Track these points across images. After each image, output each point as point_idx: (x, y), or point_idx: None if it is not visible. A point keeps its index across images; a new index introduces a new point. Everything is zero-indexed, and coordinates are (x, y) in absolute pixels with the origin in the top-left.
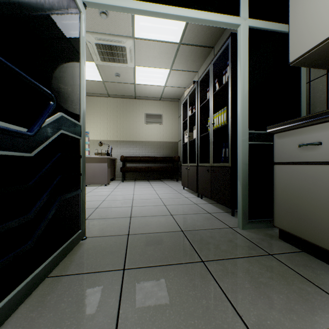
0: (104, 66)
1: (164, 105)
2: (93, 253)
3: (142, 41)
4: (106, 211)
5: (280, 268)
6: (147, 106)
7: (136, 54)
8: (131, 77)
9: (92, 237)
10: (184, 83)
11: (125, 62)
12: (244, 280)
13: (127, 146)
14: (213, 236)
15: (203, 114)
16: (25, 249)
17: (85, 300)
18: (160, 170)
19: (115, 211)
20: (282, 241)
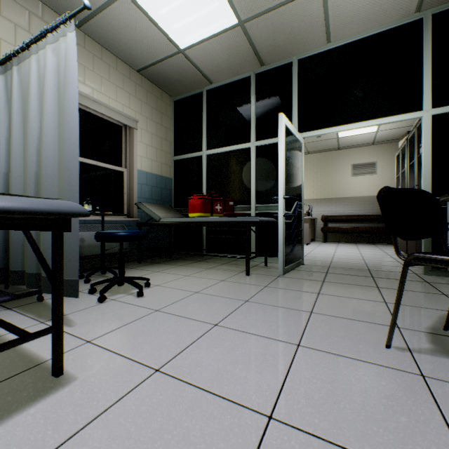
0: None
1: (379, 149)
2: (310, 268)
3: None
4: (312, 258)
5: (424, 284)
6: (354, 155)
7: None
8: (333, 134)
9: (307, 265)
10: (406, 122)
11: None
12: (391, 282)
13: (329, 204)
14: (391, 273)
15: (414, 172)
16: (290, 253)
17: (311, 274)
18: (370, 232)
19: (319, 258)
20: None
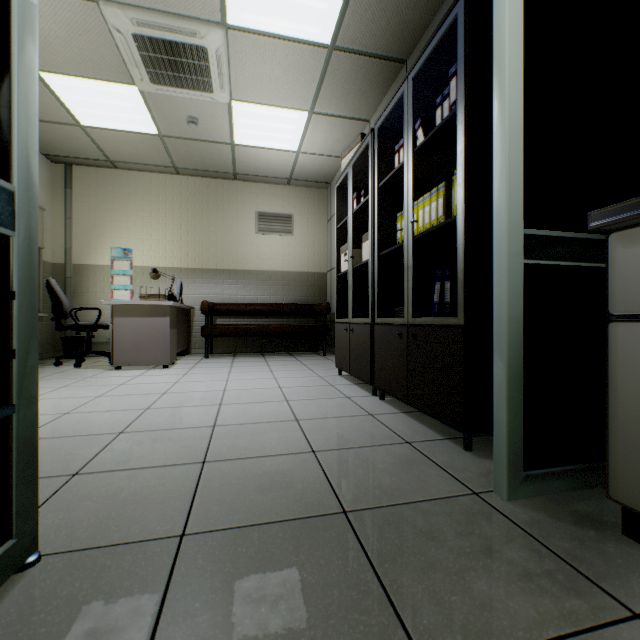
0: (159, 98)
1: (298, 194)
2: None
3: (245, 37)
4: (141, 443)
5: None
6: (262, 197)
7: (233, 71)
8: (225, 129)
9: (60, 553)
10: (340, 147)
11: (207, 88)
12: None
13: (218, 280)
14: (437, 533)
15: (385, 204)
16: None
17: None
18: (288, 333)
19: (168, 443)
20: (639, 545)
